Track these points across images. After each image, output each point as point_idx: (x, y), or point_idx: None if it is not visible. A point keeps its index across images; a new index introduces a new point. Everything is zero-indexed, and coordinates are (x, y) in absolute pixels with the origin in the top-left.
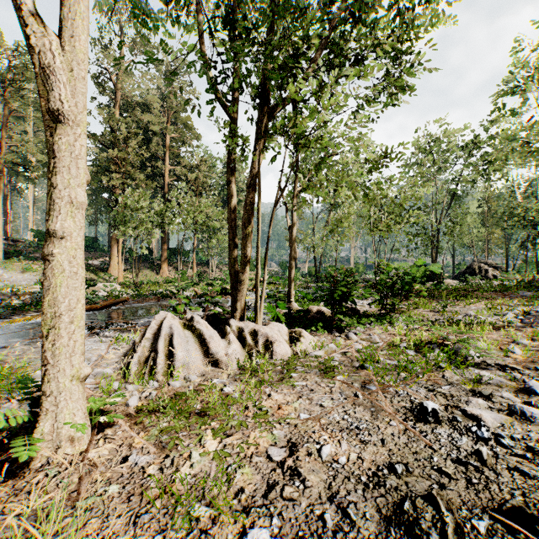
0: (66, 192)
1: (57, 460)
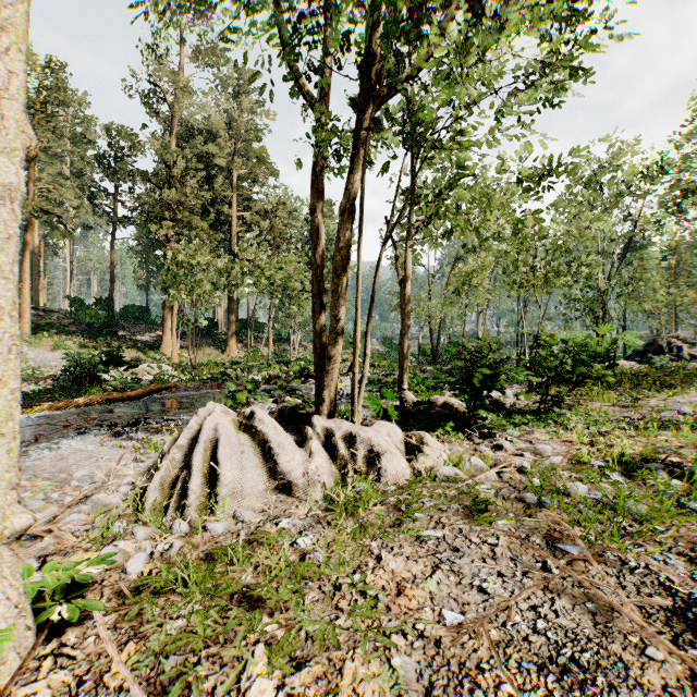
0: None
1: None
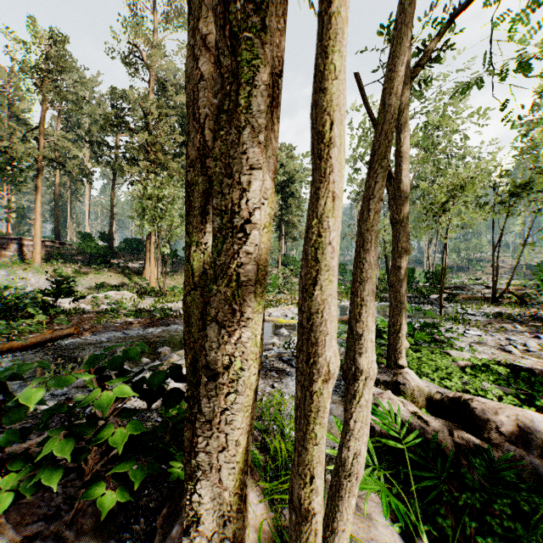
0: None
1: None
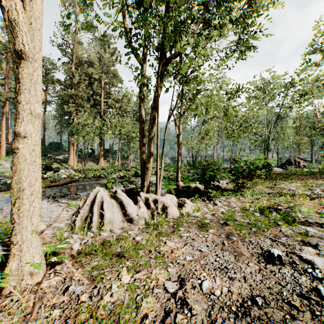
0: (28, 106)
1: (21, 288)
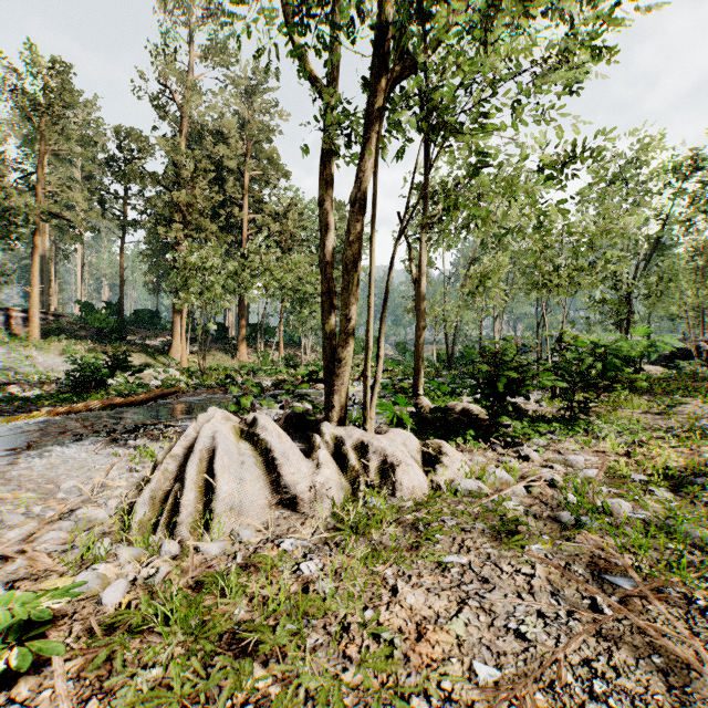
0: None
1: None
